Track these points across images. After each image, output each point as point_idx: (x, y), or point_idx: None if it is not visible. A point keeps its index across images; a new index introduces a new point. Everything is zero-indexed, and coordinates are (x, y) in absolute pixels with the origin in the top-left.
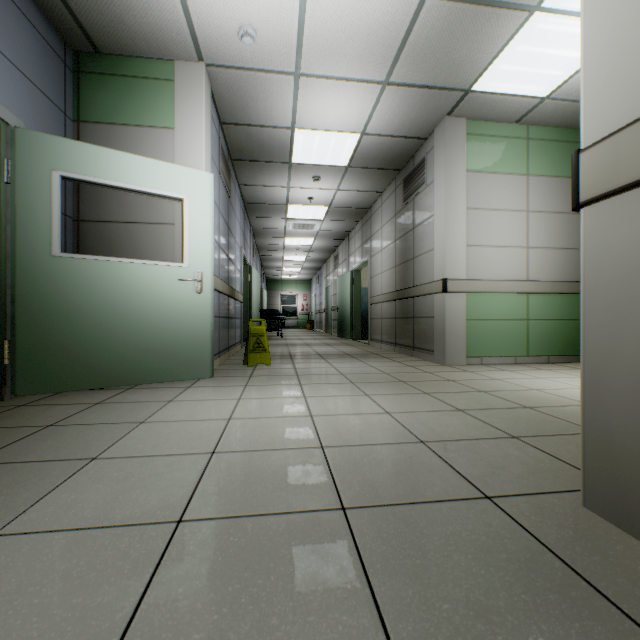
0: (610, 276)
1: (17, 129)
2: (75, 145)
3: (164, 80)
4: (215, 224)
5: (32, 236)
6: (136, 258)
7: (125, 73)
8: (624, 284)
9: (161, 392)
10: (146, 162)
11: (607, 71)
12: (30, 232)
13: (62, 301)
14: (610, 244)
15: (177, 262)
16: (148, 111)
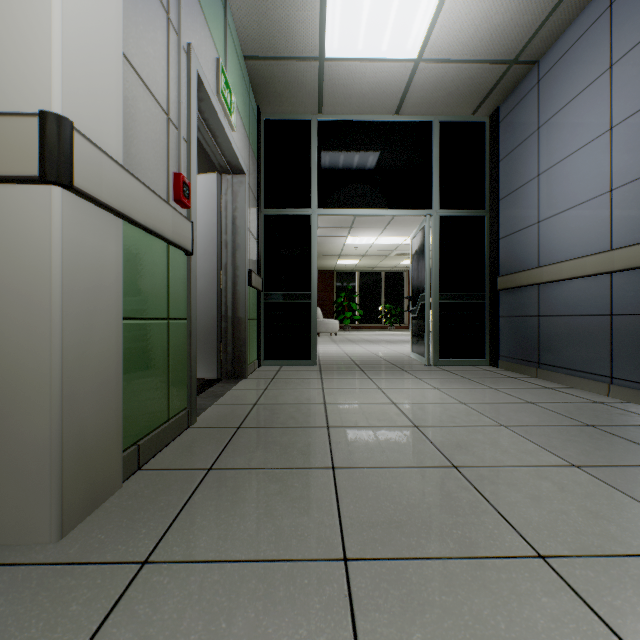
0: (85, 277)
1: None
2: None
3: None
4: None
5: None
6: None
7: None
8: (94, 287)
9: None
10: None
11: (83, 71)
12: None
13: None
14: (85, 245)
15: None
16: None
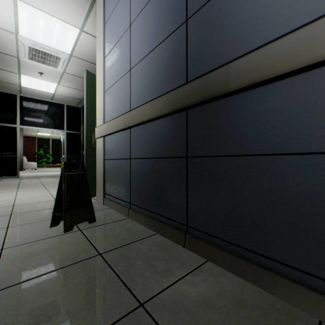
0: None
1: None
2: None
3: None
4: (120, 62)
5: None
6: None
7: None
8: None
9: None
10: None
11: None
12: None
13: None
14: None
15: None
16: None
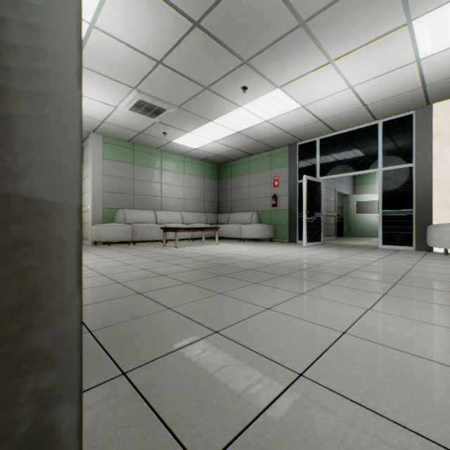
0: None
1: (350, 195)
2: (358, 195)
3: (372, 174)
4: None
5: (352, 212)
6: (366, 212)
7: (364, 174)
8: None
9: (374, 238)
10: (370, 195)
11: None
12: (351, 211)
13: (356, 222)
14: None
15: (376, 212)
16: (369, 181)
